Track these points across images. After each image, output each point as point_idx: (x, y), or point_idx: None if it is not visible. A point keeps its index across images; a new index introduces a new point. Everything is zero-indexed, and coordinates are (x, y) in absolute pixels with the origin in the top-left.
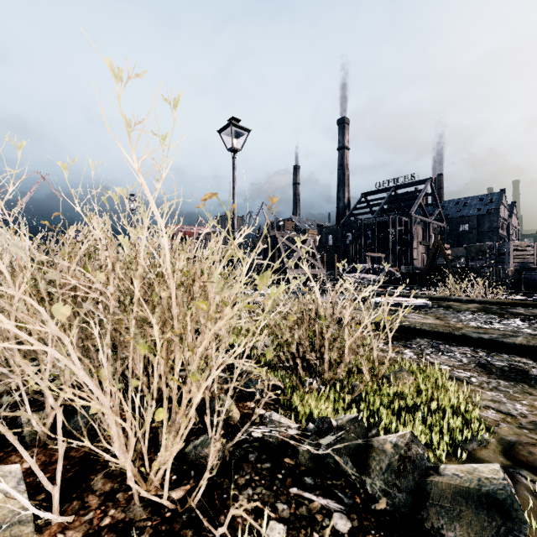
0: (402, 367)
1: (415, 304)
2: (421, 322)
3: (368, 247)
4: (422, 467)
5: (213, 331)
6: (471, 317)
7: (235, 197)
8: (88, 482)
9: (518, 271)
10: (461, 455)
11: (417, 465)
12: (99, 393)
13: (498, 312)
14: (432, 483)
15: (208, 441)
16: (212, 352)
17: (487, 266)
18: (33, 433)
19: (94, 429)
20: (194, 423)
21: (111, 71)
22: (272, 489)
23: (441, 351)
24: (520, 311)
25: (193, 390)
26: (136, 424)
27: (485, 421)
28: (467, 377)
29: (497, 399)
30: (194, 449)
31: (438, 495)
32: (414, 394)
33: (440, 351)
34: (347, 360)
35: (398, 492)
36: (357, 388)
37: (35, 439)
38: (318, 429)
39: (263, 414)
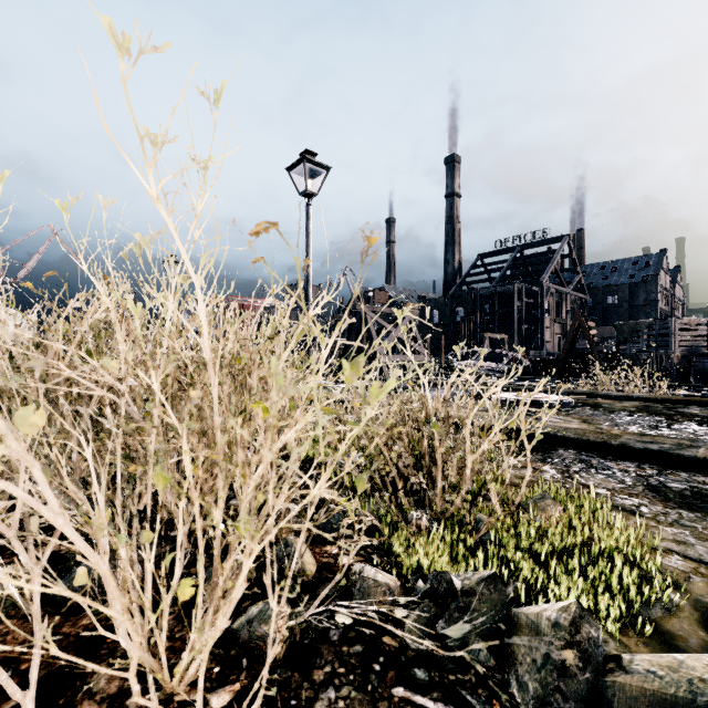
0: (545, 492)
1: (553, 402)
2: (563, 427)
3: (486, 326)
4: (597, 659)
5: (275, 449)
6: (629, 420)
7: (309, 258)
8: (85, 679)
9: (687, 357)
10: (642, 627)
11: (590, 655)
12: (90, 553)
13: (665, 413)
14: (615, 686)
15: (268, 613)
16: (269, 496)
17: (644, 351)
18: (10, 596)
19: (100, 590)
20: (248, 581)
21: (111, 38)
22: (365, 690)
23: (594, 467)
24: (695, 412)
25: (243, 543)
26: (147, 605)
27: (669, 573)
28: (635, 506)
29: (682, 539)
30: (247, 624)
31: (626, 706)
32: (564, 533)
33: (593, 468)
34: (470, 484)
35: (562, 700)
36: (484, 524)
37: (13, 605)
38: (432, 590)
39: (350, 565)
